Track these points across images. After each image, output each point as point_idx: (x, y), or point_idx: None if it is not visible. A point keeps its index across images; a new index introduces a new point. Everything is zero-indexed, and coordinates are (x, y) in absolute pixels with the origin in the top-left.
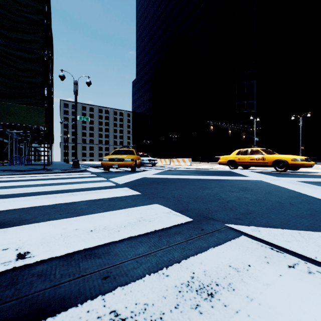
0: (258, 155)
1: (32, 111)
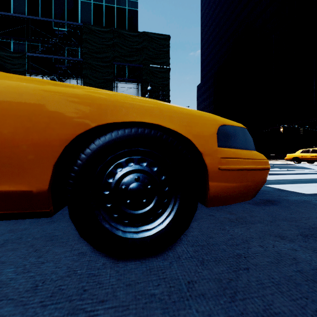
0: (316, 153)
1: None
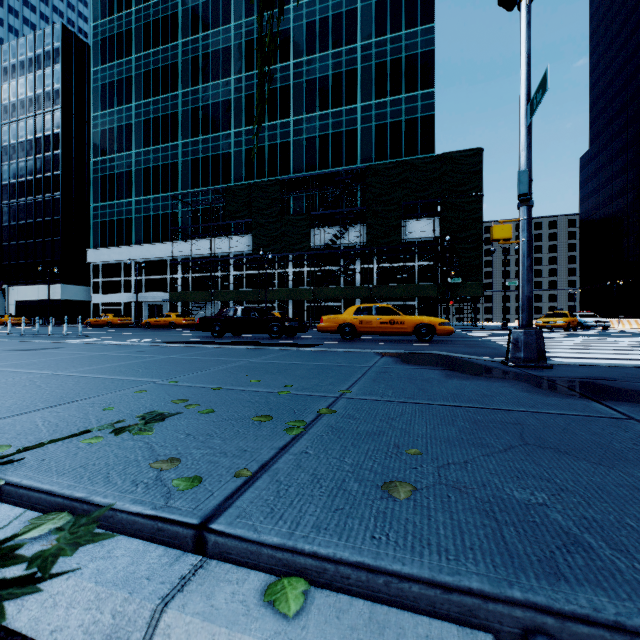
0: None
1: (474, 285)
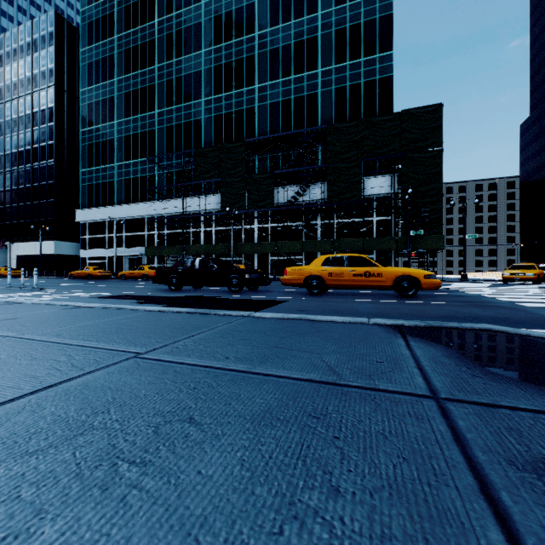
0: None
1: (434, 238)
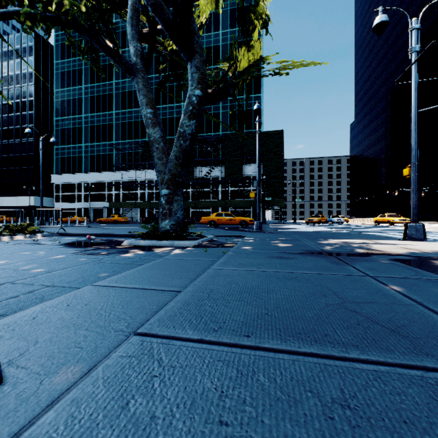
0: (384, 218)
1: (279, 201)
